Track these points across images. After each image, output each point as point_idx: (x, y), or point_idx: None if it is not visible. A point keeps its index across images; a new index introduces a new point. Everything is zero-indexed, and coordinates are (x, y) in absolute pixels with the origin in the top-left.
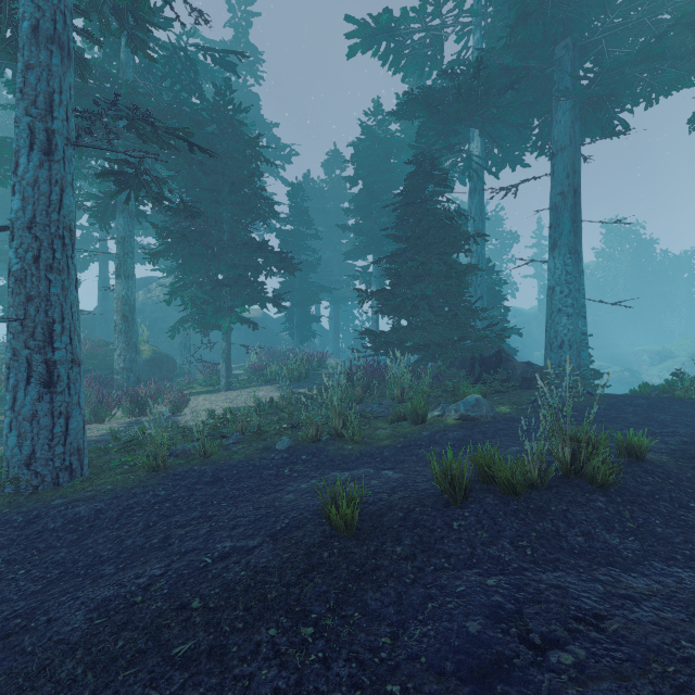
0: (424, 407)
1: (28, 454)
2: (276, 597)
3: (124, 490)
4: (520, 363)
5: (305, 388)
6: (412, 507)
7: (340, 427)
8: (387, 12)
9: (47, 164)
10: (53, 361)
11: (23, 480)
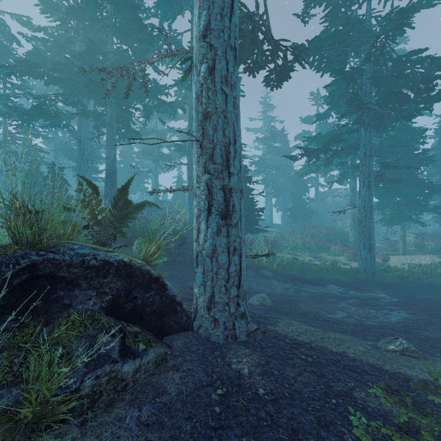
0: None
1: (364, 268)
2: None
3: (397, 282)
4: None
5: None
6: None
7: None
8: None
9: (368, 190)
10: (371, 243)
11: (364, 274)
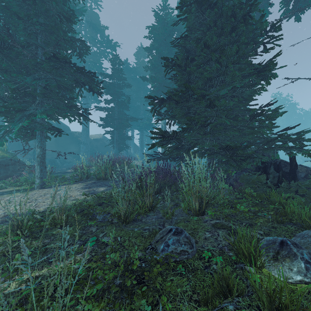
0: (254, 248)
1: None
2: None
3: None
4: (301, 166)
5: (106, 186)
6: None
7: None
8: None
9: None
10: None
11: None
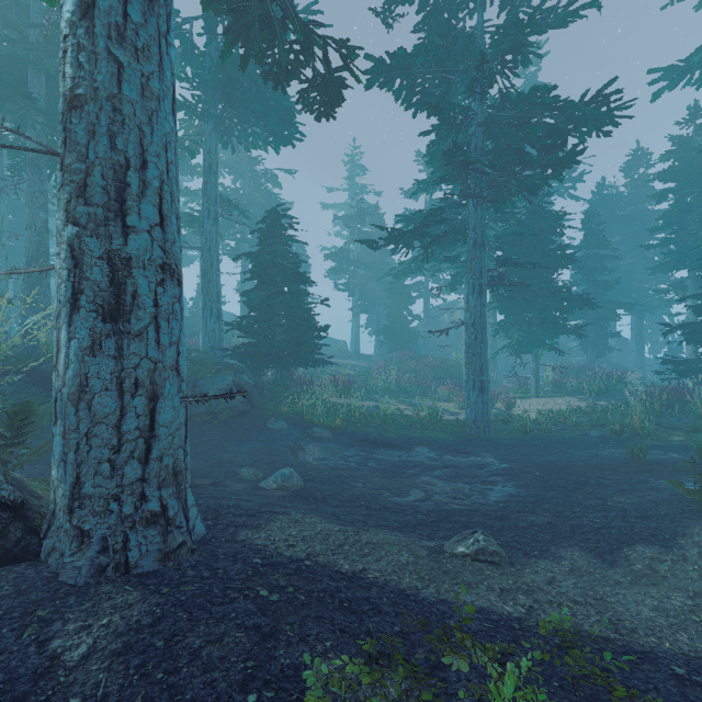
0: None
1: (474, 418)
2: (608, 468)
3: (516, 439)
4: None
5: (605, 401)
6: (678, 461)
7: (638, 429)
8: (700, 48)
9: (479, 298)
10: (483, 380)
11: (473, 428)
